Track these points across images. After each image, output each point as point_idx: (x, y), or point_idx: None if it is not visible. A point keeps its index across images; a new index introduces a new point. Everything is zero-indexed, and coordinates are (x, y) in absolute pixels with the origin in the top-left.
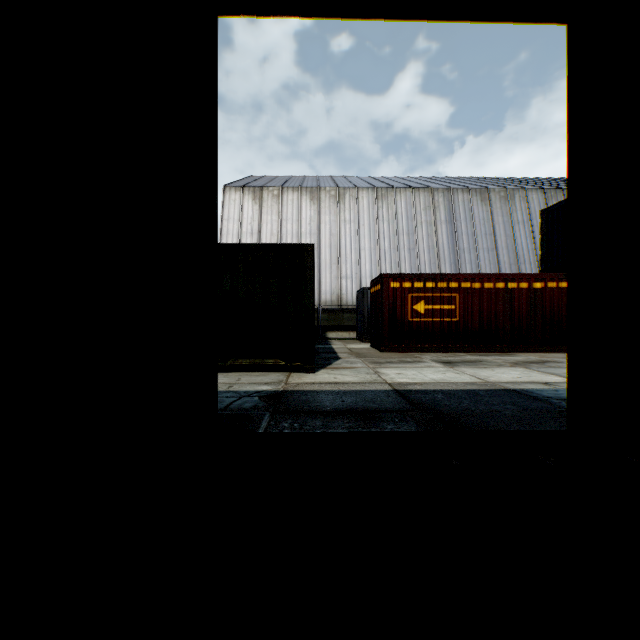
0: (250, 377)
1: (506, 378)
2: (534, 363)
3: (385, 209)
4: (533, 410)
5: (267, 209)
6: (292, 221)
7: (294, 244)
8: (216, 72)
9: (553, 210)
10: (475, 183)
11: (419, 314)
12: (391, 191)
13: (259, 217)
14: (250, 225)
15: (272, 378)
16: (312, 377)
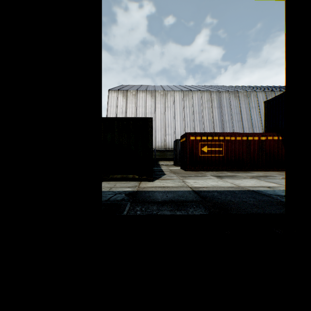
0: (121, 184)
1: (248, 184)
2: (262, 177)
3: (187, 101)
4: (263, 201)
5: (129, 101)
6: (142, 107)
7: (142, 117)
8: (101, 25)
9: (270, 101)
10: (231, 88)
11: (204, 152)
12: (190, 92)
13: (126, 105)
14: (121, 109)
15: (131, 184)
16: (151, 184)
